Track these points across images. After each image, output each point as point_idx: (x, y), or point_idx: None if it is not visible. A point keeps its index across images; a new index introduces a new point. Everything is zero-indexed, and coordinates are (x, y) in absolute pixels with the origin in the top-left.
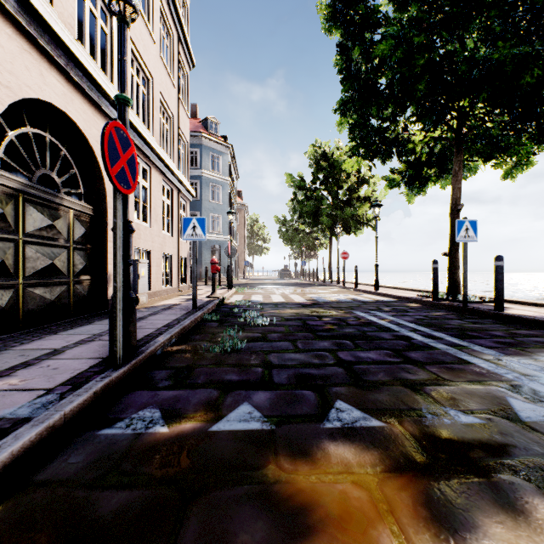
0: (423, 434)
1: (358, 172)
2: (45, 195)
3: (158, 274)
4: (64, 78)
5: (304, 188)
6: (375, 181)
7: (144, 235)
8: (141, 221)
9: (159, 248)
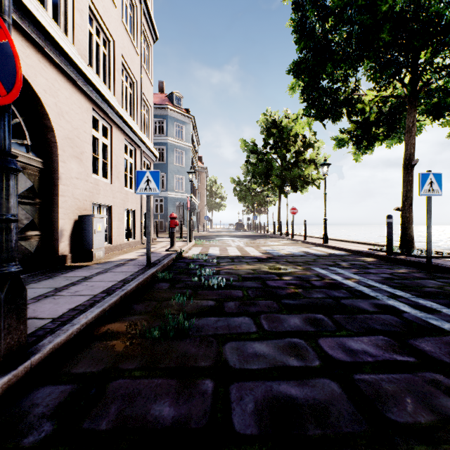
0: None
1: (304, 138)
2: None
3: (120, 228)
4: None
5: (256, 152)
6: (319, 145)
7: (104, 190)
8: (101, 177)
9: (121, 204)
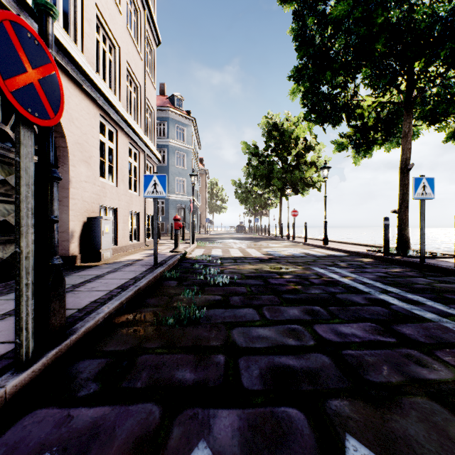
0: None
1: (305, 140)
2: None
3: (125, 230)
4: None
5: (258, 154)
6: (320, 148)
7: (110, 193)
8: (107, 180)
9: (126, 206)
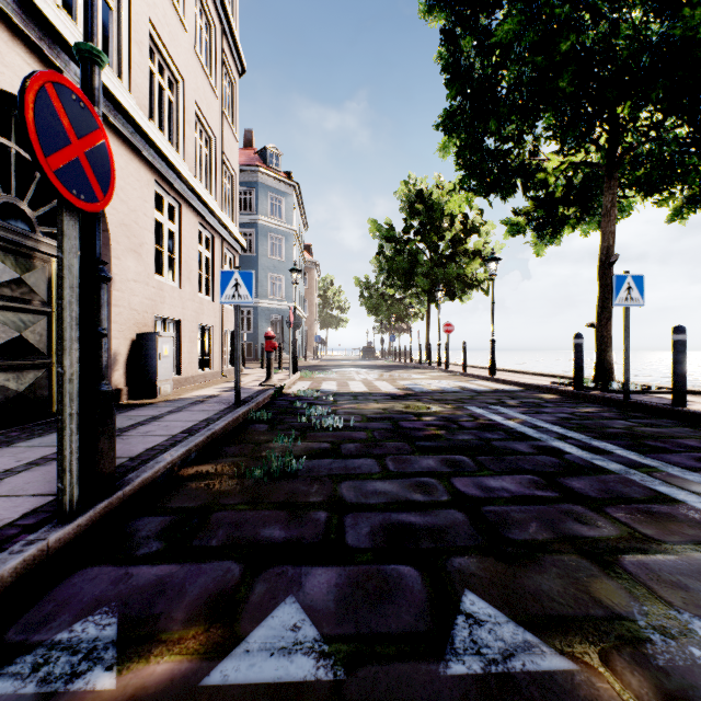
0: (667, 700)
1: (465, 218)
2: (7, 233)
3: (192, 352)
4: (37, 60)
5: (394, 239)
6: (488, 229)
7: (171, 298)
8: (166, 278)
9: (193, 317)
